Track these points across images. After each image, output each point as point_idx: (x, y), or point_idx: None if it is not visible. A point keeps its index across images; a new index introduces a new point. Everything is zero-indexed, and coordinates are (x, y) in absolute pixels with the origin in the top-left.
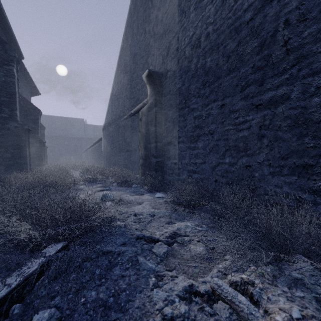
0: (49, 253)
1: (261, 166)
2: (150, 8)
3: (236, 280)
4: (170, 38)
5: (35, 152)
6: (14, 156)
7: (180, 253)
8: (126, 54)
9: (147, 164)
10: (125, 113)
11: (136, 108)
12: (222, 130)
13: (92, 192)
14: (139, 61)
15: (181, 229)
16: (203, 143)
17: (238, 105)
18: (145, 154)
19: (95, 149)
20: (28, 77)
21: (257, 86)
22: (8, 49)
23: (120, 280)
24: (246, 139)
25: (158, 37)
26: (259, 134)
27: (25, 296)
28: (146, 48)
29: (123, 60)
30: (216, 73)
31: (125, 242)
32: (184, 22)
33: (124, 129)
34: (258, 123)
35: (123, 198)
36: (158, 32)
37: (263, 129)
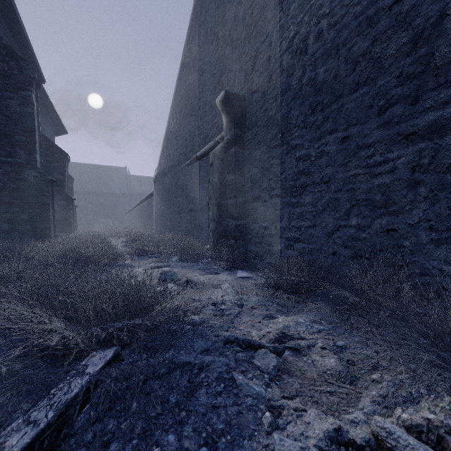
0: (95, 366)
1: (414, 230)
2: (226, 3)
3: (418, 423)
4: (257, 43)
5: (61, 213)
6: (32, 218)
7: (299, 368)
8: (188, 73)
9: (222, 229)
10: (187, 156)
11: (204, 148)
12: (344, 176)
13: (144, 270)
14: (209, 82)
15: (290, 327)
16: (313, 197)
17: (373, 136)
18: (219, 215)
19: (142, 209)
20: (51, 109)
21: (407, 104)
22: (24, 68)
23: (211, 414)
24: (386, 189)
25: (238, 44)
26: (411, 179)
27: (60, 441)
28: (219, 61)
29: (184, 81)
30: (334, 90)
31: (207, 348)
32: (281, 17)
33: (186, 179)
34: (409, 162)
35: (191, 279)
36: (238, 37)
37: (417, 171)
